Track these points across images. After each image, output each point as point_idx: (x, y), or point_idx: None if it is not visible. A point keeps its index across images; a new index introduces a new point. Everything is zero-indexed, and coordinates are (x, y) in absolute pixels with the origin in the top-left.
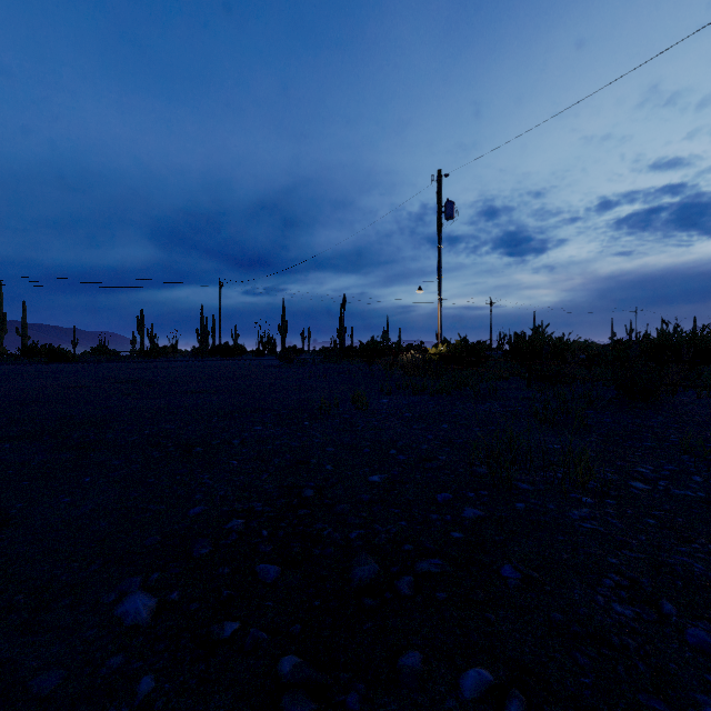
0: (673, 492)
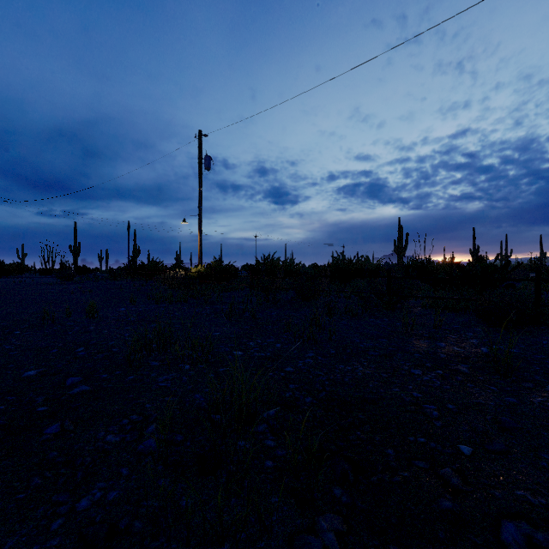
0: (254, 355)
